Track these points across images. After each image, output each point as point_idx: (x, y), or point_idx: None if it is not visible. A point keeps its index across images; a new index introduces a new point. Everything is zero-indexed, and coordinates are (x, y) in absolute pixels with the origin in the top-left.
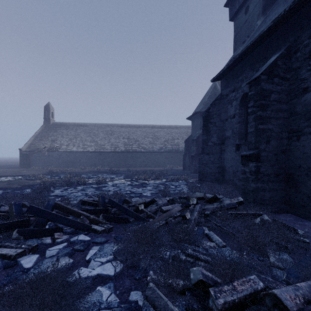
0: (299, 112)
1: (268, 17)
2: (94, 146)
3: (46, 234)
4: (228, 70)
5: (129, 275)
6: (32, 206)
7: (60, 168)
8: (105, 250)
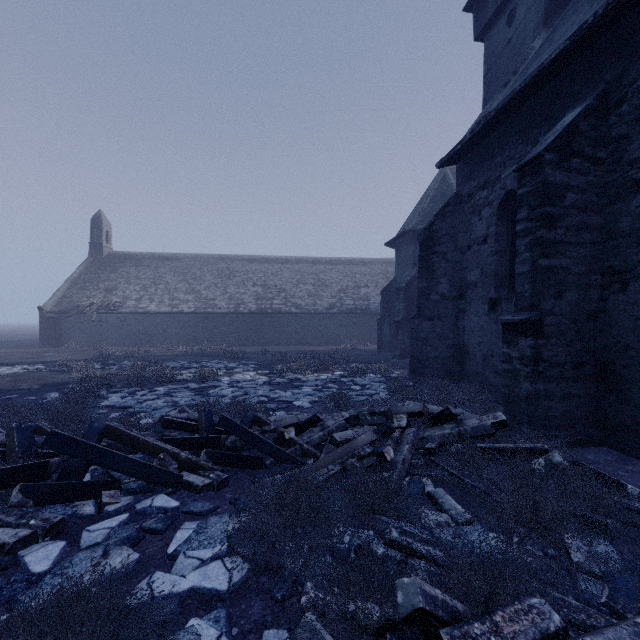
0: (625, 232)
1: (558, 31)
2: (193, 303)
3: (84, 495)
4: (473, 142)
5: (260, 590)
6: (55, 433)
7: (123, 347)
8: (209, 532)
